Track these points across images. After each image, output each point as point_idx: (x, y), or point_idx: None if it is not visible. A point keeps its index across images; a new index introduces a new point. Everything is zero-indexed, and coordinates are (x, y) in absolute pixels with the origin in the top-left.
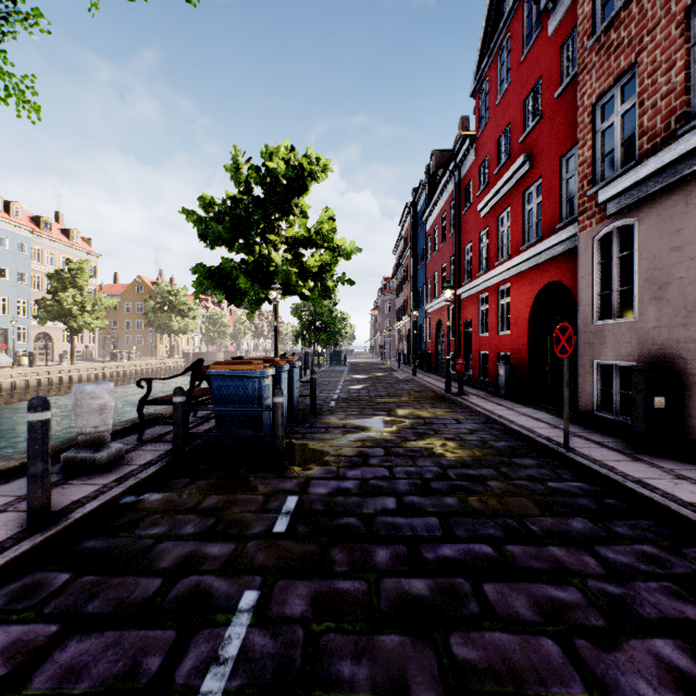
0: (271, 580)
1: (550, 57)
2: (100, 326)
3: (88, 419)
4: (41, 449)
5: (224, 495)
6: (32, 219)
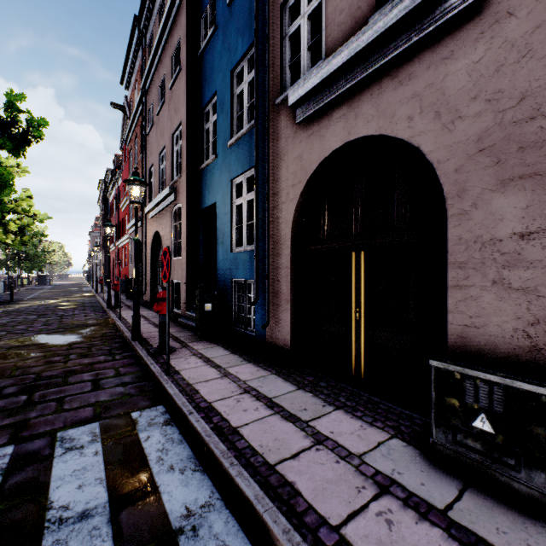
0: None
1: None
2: None
3: None
4: None
5: None
6: None
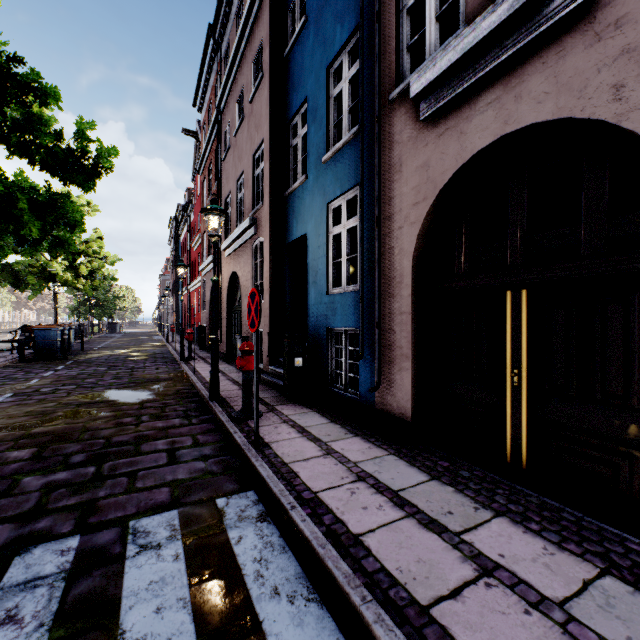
0: (67, 365)
1: None
2: None
3: None
4: None
5: (47, 362)
6: None
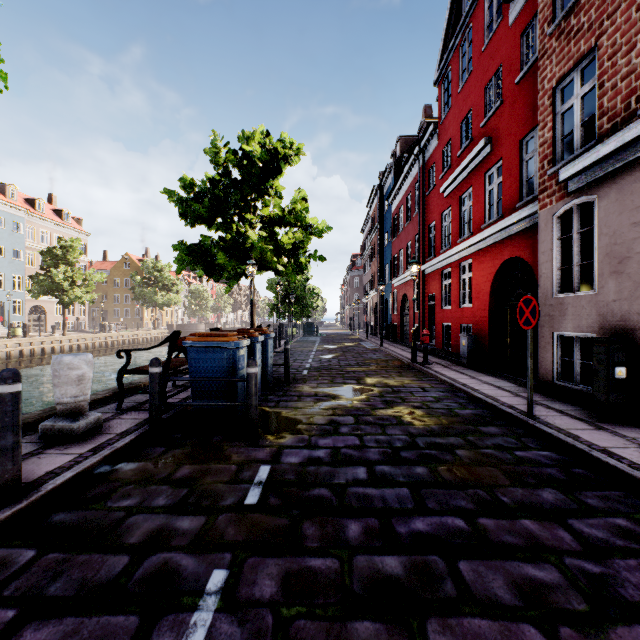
0: (241, 557)
1: (511, 45)
2: (90, 300)
3: (66, 389)
4: (12, 422)
5: (198, 464)
6: (26, 200)
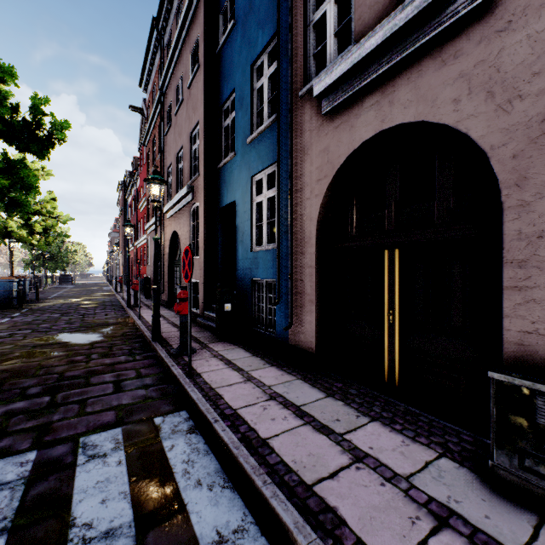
0: (23, 313)
1: None
2: None
3: None
4: None
5: (4, 310)
6: None
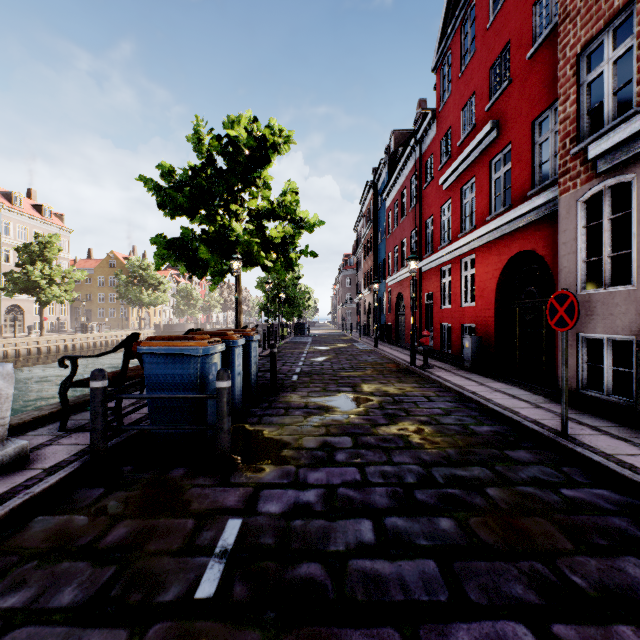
0: None
1: (521, 17)
2: (69, 299)
3: None
4: None
5: (142, 518)
6: (3, 194)
